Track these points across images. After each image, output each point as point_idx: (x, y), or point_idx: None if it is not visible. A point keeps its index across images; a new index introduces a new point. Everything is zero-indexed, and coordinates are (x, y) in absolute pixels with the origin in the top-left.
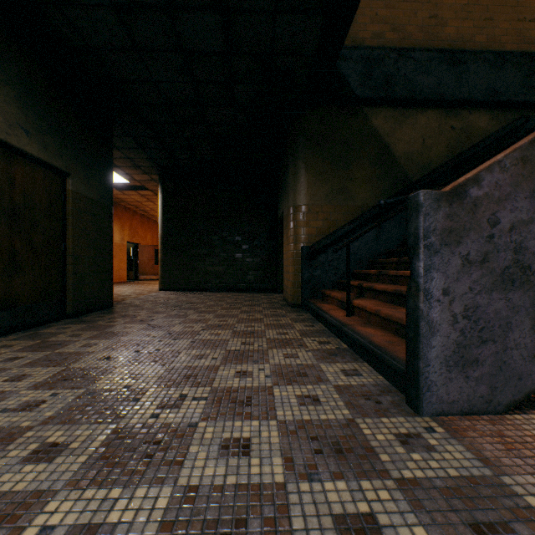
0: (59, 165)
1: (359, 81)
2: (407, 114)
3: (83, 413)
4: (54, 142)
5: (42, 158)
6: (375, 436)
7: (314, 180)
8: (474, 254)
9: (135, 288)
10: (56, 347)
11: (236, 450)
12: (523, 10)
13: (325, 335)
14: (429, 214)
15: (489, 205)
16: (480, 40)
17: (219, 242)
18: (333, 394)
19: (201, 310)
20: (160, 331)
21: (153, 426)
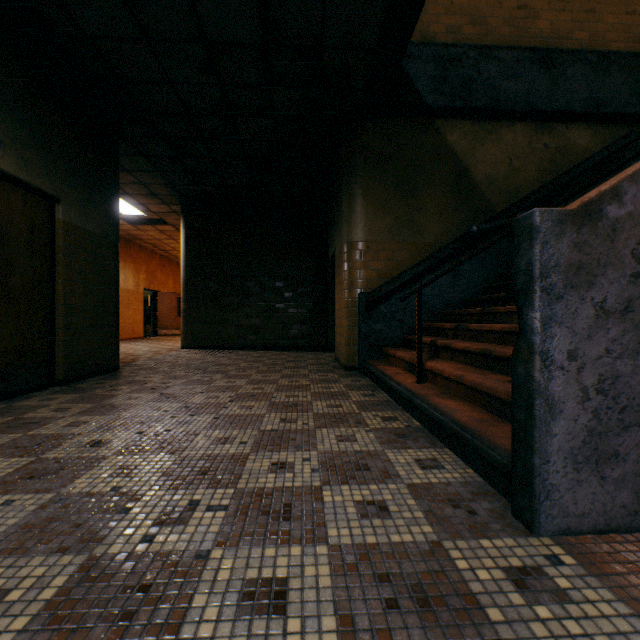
0: (45, 187)
1: (431, 86)
2: (490, 129)
3: (41, 534)
4: (38, 157)
5: (20, 177)
6: (475, 573)
7: (374, 211)
8: (612, 301)
9: (151, 346)
10: (31, 427)
11: (264, 602)
12: (633, 1)
13: (390, 408)
14: (548, 242)
15: (634, 229)
16: (579, 37)
17: (256, 288)
18: (406, 499)
19: (230, 374)
20: (174, 403)
21: (142, 558)
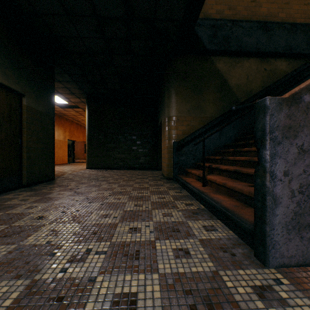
0: (17, 88)
1: (208, 40)
2: (237, 61)
3: (7, 268)
4: (13, 73)
5: (4, 83)
6: (237, 289)
7: (181, 101)
8: (307, 145)
9: (71, 167)
10: (8, 209)
11: (124, 307)
12: None
13: (189, 199)
14: (273, 114)
15: None
16: (281, 16)
17: (122, 139)
18: (199, 247)
19: (110, 181)
20: (81, 196)
21: (60, 281)
